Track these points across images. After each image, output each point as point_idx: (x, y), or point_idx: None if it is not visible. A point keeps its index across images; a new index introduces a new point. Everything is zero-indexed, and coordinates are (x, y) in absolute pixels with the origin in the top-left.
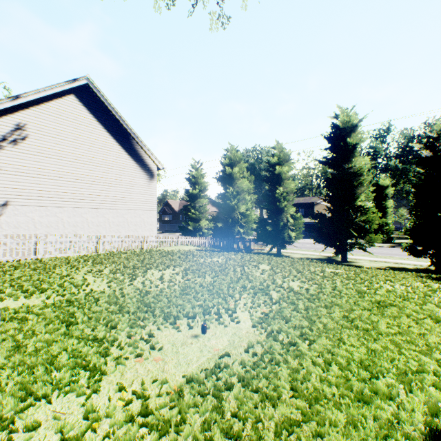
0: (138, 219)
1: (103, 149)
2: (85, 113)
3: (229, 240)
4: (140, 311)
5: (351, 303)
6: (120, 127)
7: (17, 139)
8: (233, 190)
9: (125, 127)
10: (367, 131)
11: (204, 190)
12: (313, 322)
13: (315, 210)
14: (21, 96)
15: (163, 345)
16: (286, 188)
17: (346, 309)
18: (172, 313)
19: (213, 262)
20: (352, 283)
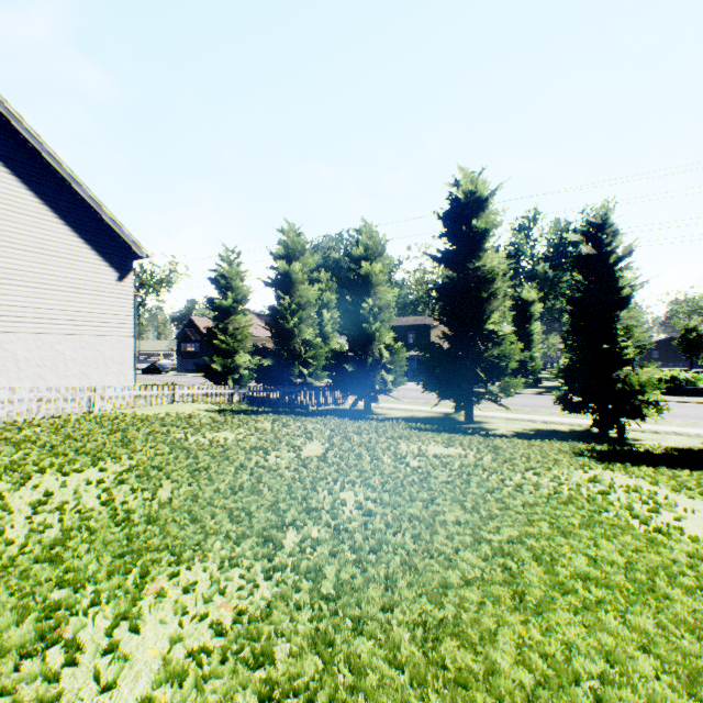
0: (90, 353)
1: (1, 209)
2: None
3: (280, 390)
4: None
5: (448, 556)
6: (47, 168)
7: None
8: (292, 301)
9: (56, 167)
10: (503, 211)
11: (243, 300)
12: (335, 657)
13: (433, 337)
14: None
15: None
16: (380, 300)
17: (431, 587)
18: None
19: (214, 443)
20: (465, 486)
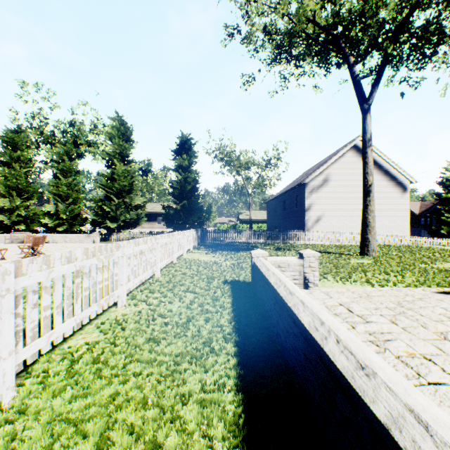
0: (392, 223)
1: None
2: (356, 158)
3: None
4: (430, 260)
5: None
6: (379, 159)
7: (325, 183)
8: None
9: (383, 159)
10: None
11: None
12: None
13: None
14: (329, 161)
15: (448, 265)
16: None
17: None
18: (448, 261)
19: None
20: None
